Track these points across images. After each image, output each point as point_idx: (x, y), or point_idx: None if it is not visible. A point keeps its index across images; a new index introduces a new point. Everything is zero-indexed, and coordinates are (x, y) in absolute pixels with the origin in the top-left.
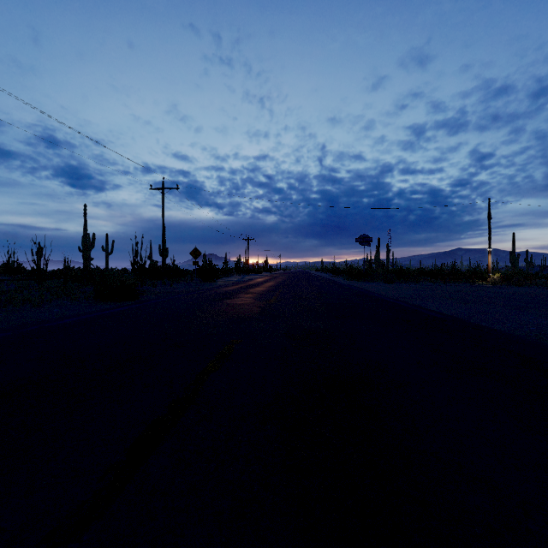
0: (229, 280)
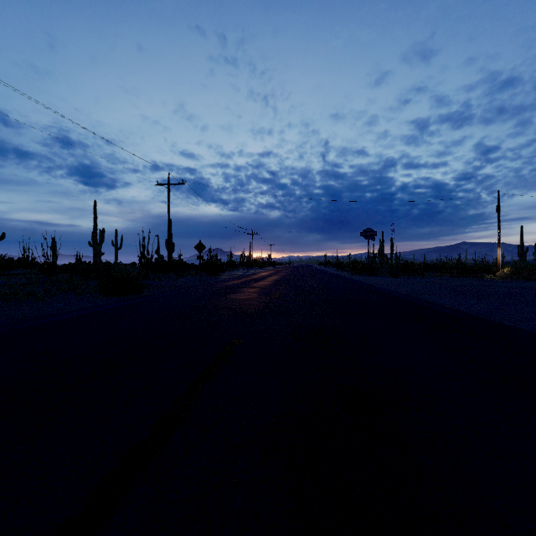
0: (234, 274)
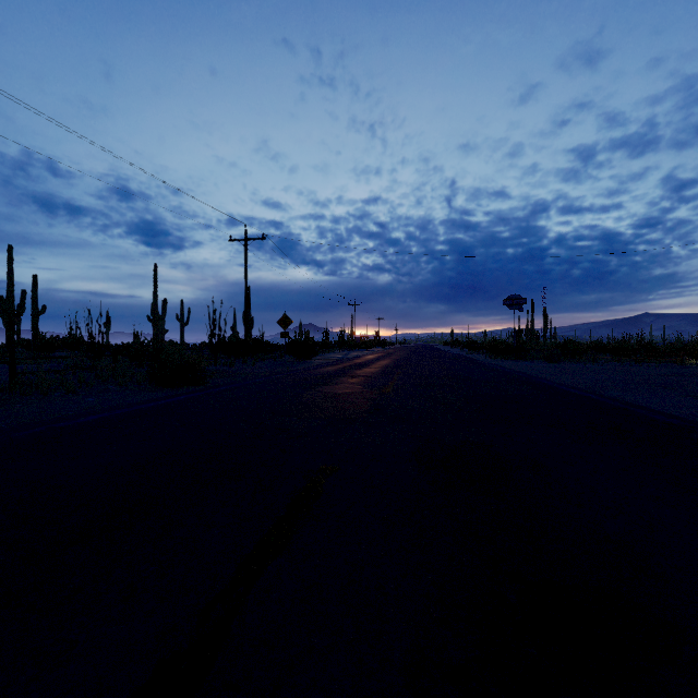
0: (330, 357)
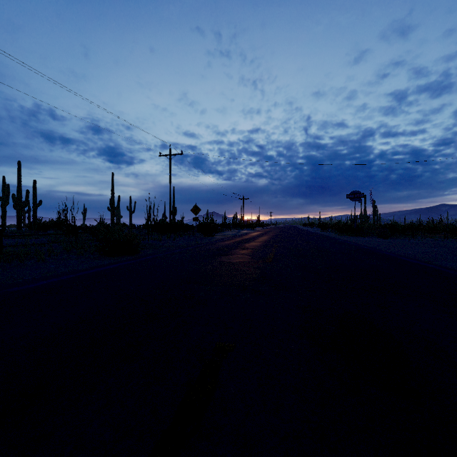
0: (227, 234)
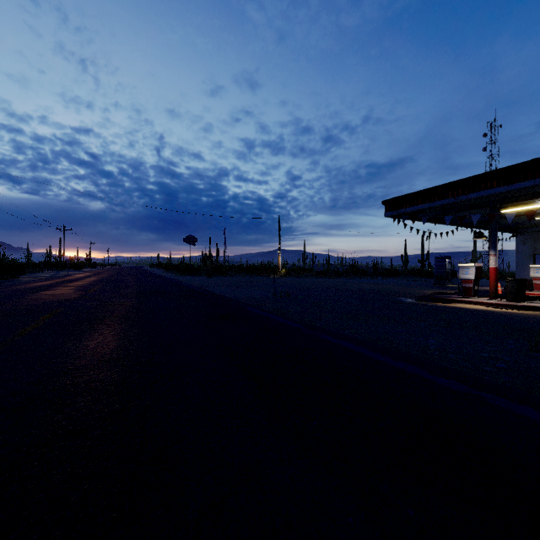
0: (38, 276)
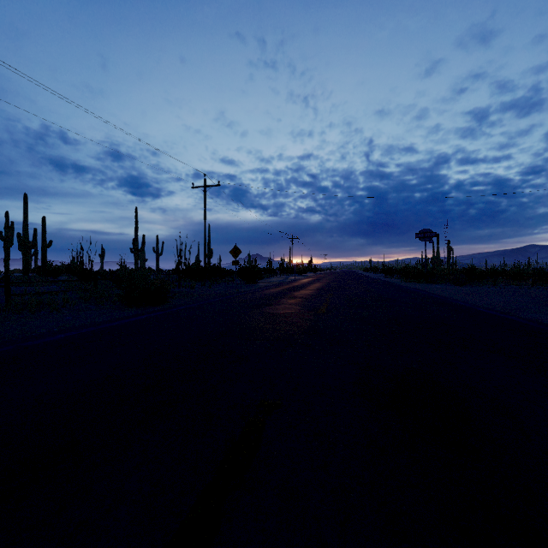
0: (272, 281)
